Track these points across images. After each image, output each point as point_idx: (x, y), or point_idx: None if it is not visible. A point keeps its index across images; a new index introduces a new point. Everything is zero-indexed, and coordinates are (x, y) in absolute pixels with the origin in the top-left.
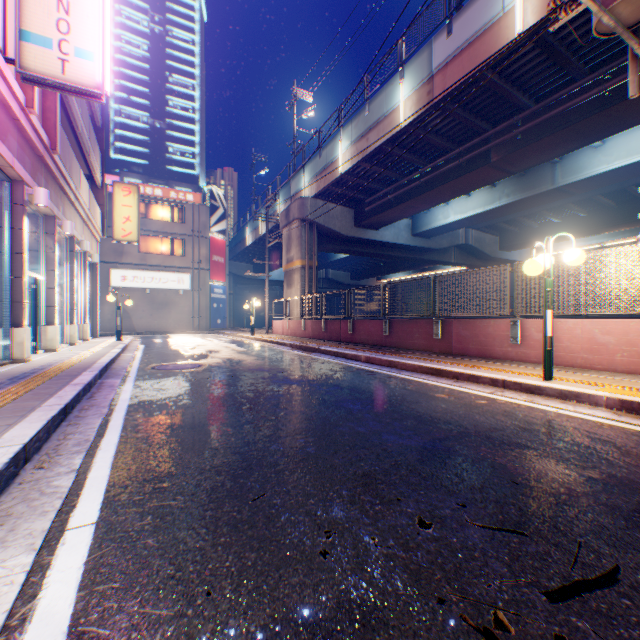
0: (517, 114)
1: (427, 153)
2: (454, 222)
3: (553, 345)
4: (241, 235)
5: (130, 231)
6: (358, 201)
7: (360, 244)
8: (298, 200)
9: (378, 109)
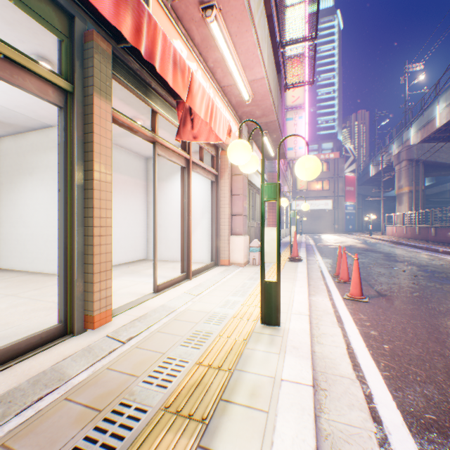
0: None
1: None
2: None
3: None
4: (366, 169)
5: (303, 185)
6: None
7: None
8: (404, 148)
9: None
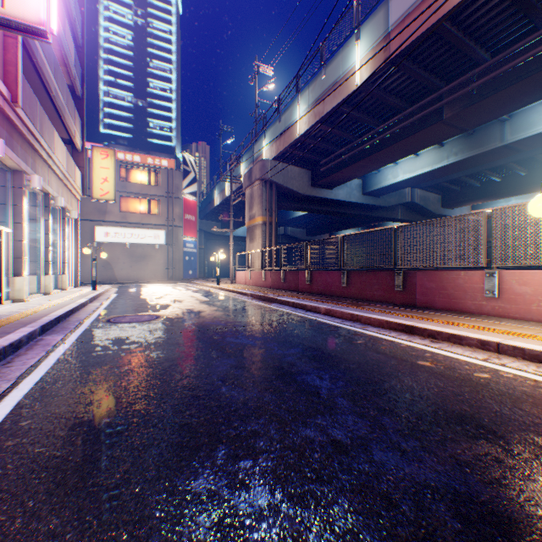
0: (472, 69)
1: (380, 113)
2: (403, 181)
3: (541, 300)
4: (210, 197)
5: (107, 191)
6: (314, 163)
7: (315, 202)
8: (259, 162)
9: (334, 72)
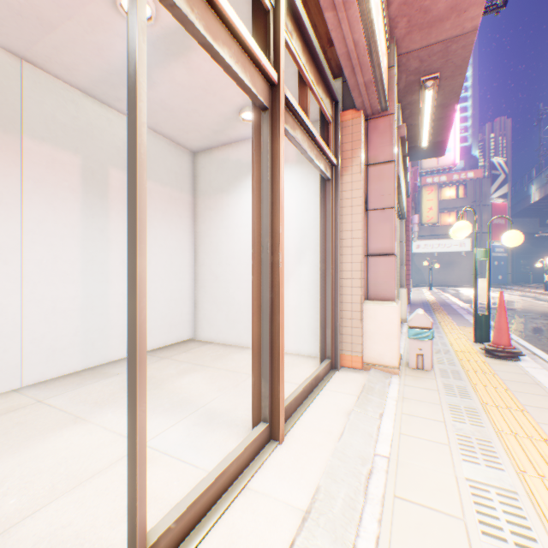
0: None
1: None
2: None
3: None
4: (522, 193)
5: (431, 217)
6: None
7: None
8: None
9: None
